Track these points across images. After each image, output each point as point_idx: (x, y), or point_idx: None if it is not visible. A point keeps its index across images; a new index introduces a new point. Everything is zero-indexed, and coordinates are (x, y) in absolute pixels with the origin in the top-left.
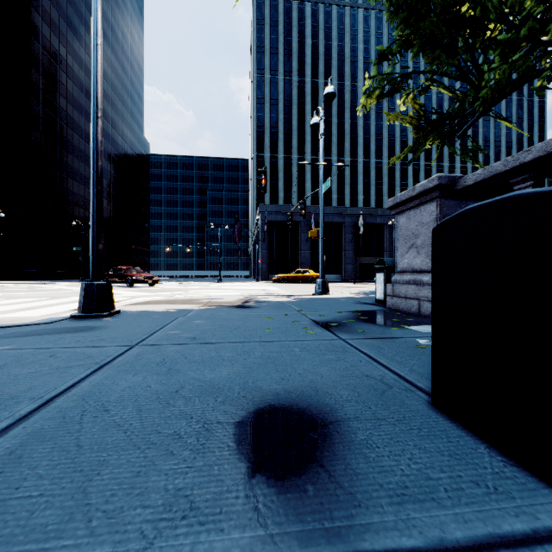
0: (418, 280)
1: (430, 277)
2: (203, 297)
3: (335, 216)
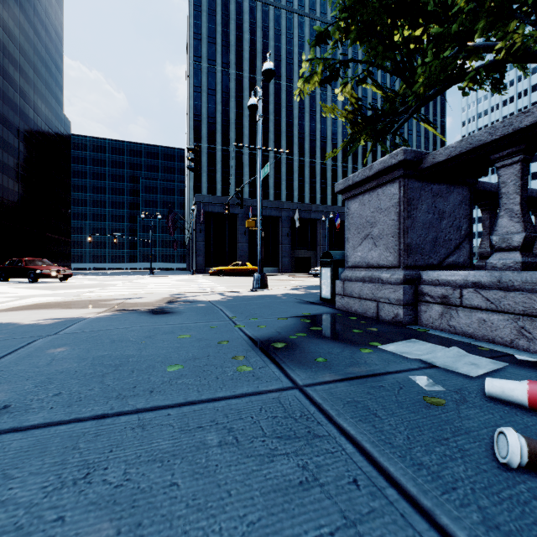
0: (376, 277)
1: (392, 274)
2: (116, 297)
3: (272, 209)
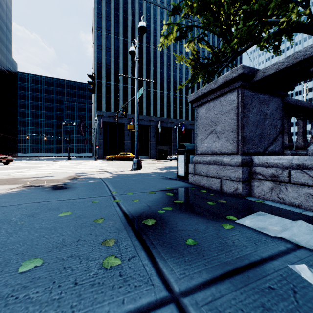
0: (219, 161)
1: (231, 158)
2: (35, 175)
3: (145, 121)
